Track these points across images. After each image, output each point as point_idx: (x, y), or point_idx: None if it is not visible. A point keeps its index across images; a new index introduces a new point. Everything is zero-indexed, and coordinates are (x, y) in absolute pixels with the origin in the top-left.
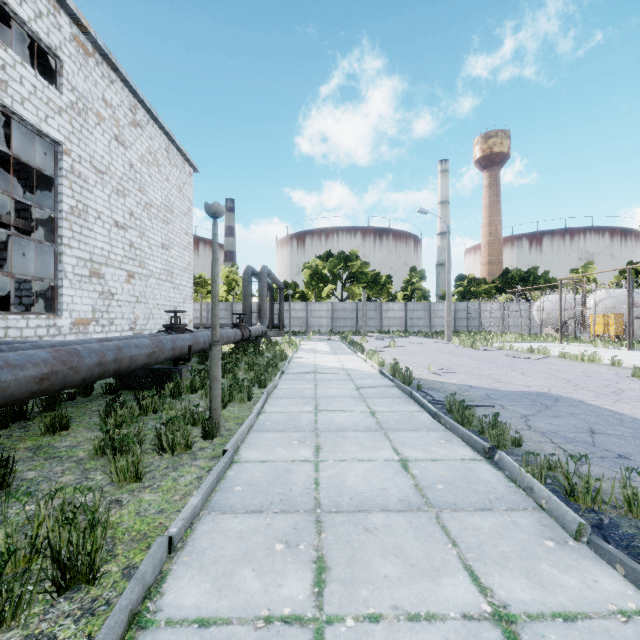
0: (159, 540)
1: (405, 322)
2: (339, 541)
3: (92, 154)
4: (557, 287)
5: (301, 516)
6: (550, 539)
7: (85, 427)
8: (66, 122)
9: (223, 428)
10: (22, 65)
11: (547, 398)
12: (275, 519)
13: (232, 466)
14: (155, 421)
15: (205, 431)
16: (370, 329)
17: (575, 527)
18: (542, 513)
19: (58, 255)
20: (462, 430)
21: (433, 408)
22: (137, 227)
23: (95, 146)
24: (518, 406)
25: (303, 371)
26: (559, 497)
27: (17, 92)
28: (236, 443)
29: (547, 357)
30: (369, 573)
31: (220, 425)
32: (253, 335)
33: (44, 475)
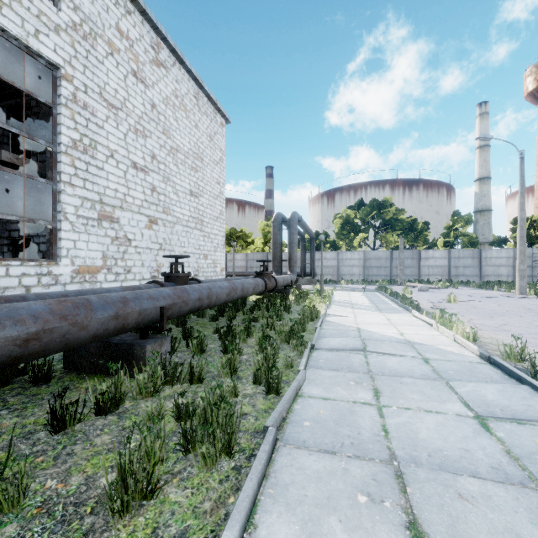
0: None
1: (448, 271)
2: None
3: (102, 86)
4: None
5: None
6: None
7: None
8: (66, 44)
9: None
10: None
11: None
12: None
13: None
14: None
15: None
16: (406, 278)
17: None
18: None
19: (57, 194)
20: None
21: None
22: (160, 171)
23: (106, 78)
24: None
25: (344, 345)
26: None
27: None
28: None
29: None
30: None
31: None
32: (280, 285)
33: None
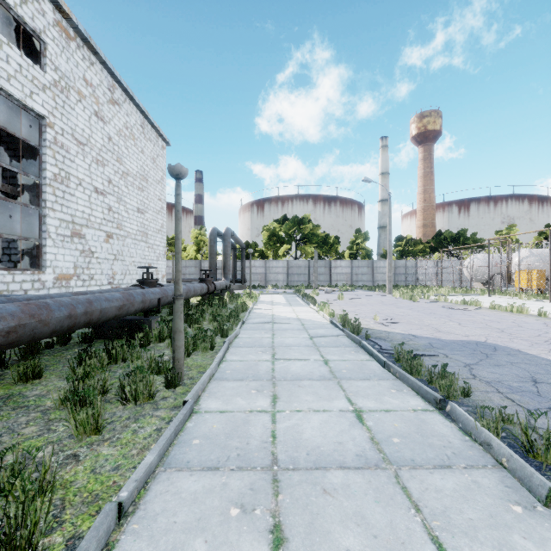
0: (107, 507)
1: (351, 277)
2: (297, 505)
3: (74, 127)
4: (484, 247)
5: (258, 474)
6: (517, 503)
7: (57, 375)
8: (50, 98)
9: (186, 377)
10: (8, 45)
11: (486, 347)
12: (231, 478)
13: (192, 417)
14: (123, 369)
15: (168, 380)
16: (320, 283)
17: (545, 492)
18: (503, 471)
19: (42, 217)
20: (412, 380)
21: (382, 357)
22: (115, 193)
23: (76, 120)
24: (460, 355)
25: (262, 321)
26: (517, 453)
27: (4, 70)
28: (197, 393)
29: (479, 308)
30: (330, 546)
31: (183, 374)
32: (218, 289)
33: (8, 426)
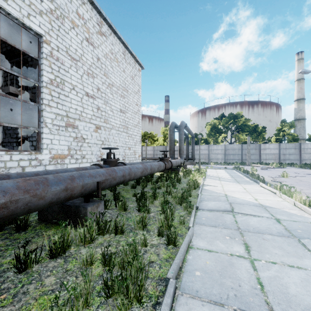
0: None
1: (279, 157)
2: None
3: (68, 47)
4: None
5: None
6: None
7: None
8: (46, 22)
9: None
10: None
11: None
12: None
13: None
14: None
15: None
16: (251, 161)
17: None
18: None
19: (41, 111)
20: None
21: None
22: (102, 98)
23: (70, 42)
24: None
25: (218, 207)
26: None
27: None
28: None
29: None
30: None
31: None
32: (174, 165)
33: None
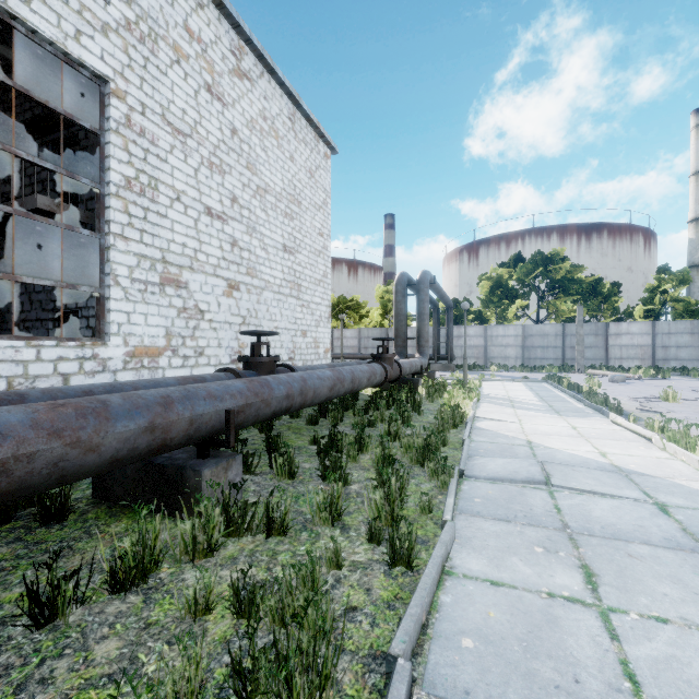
0: None
1: (652, 353)
2: None
3: (166, 105)
4: None
5: None
6: None
7: None
8: (117, 48)
9: None
10: None
11: None
12: None
13: None
14: None
15: None
16: (586, 363)
17: None
18: None
19: (105, 251)
20: None
21: None
22: (243, 219)
23: (171, 94)
24: None
25: (512, 473)
26: None
27: None
28: None
29: None
30: None
31: None
32: (406, 373)
33: None
